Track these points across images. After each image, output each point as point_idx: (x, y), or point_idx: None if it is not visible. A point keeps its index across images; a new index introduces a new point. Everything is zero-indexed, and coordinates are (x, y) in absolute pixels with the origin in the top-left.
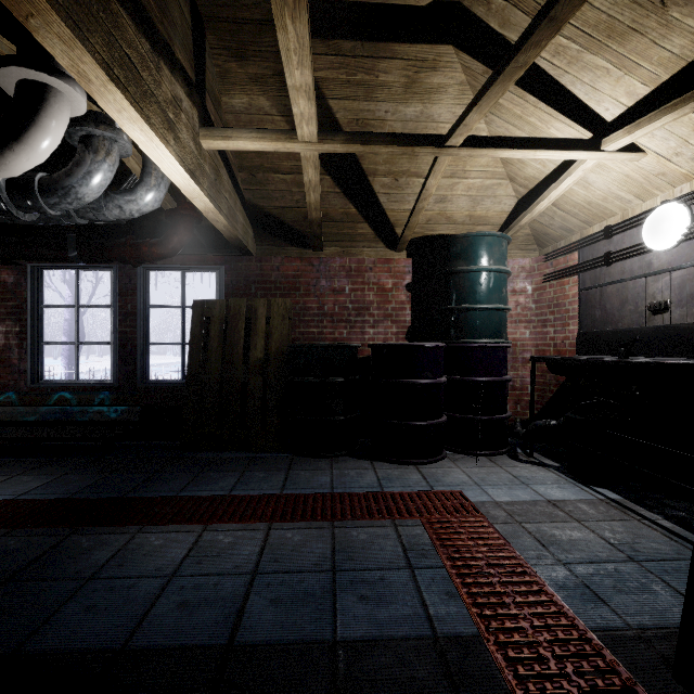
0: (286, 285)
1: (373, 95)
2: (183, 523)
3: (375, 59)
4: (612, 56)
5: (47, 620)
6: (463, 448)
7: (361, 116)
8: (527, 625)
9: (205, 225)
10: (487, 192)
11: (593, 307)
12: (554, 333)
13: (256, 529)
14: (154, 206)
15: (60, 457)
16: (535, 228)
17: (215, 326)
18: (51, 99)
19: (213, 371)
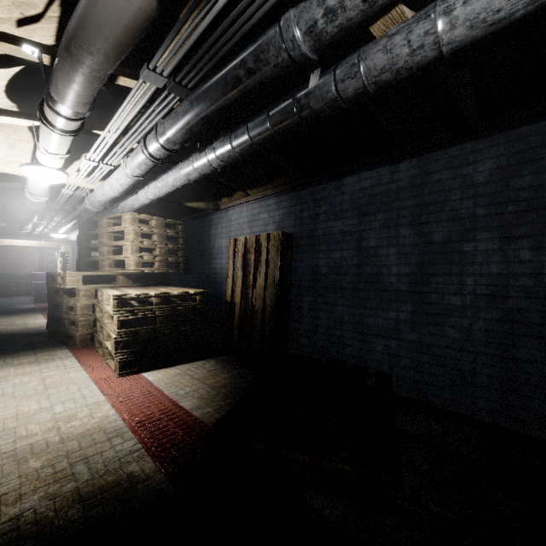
0: None
1: None
2: None
3: None
4: None
5: None
6: None
7: None
8: None
9: None
10: None
11: None
12: None
13: None
14: None
15: None
16: None
17: None
18: None
19: None
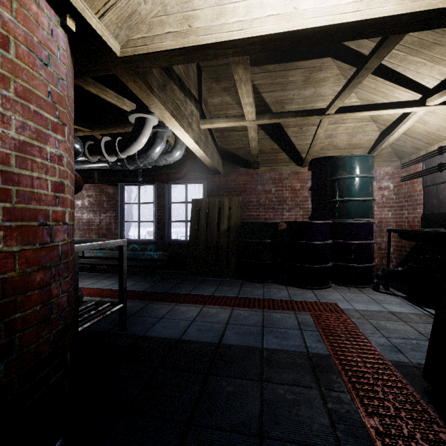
0: (239, 189)
1: (286, 88)
2: (194, 303)
3: (286, 70)
4: (425, 56)
5: (150, 328)
6: (343, 282)
7: (279, 99)
8: (355, 355)
9: (198, 160)
10: (359, 130)
11: (432, 197)
12: (408, 214)
13: (226, 309)
14: (179, 158)
15: (134, 274)
16: (394, 148)
17: (202, 212)
18: (147, 123)
19: (202, 235)
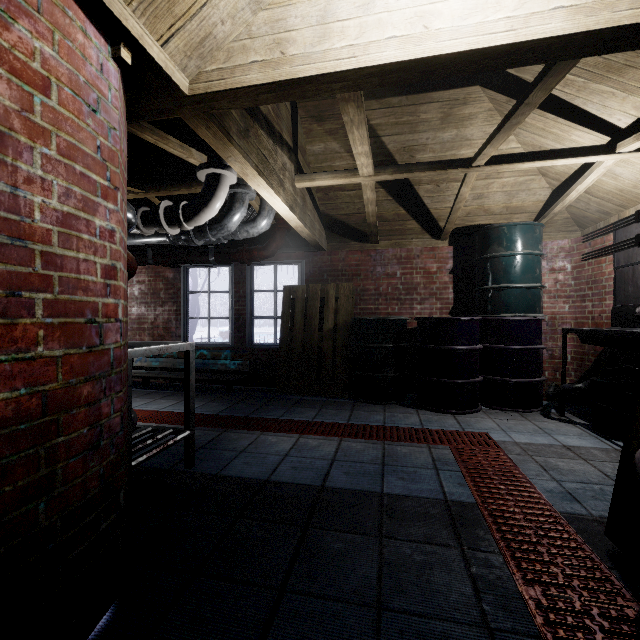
0: (350, 272)
1: (416, 129)
2: (286, 432)
3: (417, 105)
4: (614, 84)
5: (227, 465)
6: (498, 405)
7: (407, 144)
8: (512, 504)
9: (292, 231)
10: (521, 187)
11: (626, 283)
12: (592, 307)
13: (332, 440)
14: (266, 228)
15: (202, 392)
16: (572, 212)
17: (298, 305)
18: (222, 181)
19: (297, 337)
